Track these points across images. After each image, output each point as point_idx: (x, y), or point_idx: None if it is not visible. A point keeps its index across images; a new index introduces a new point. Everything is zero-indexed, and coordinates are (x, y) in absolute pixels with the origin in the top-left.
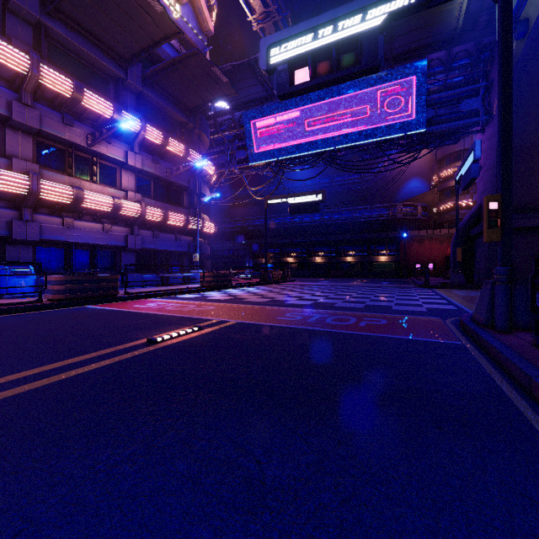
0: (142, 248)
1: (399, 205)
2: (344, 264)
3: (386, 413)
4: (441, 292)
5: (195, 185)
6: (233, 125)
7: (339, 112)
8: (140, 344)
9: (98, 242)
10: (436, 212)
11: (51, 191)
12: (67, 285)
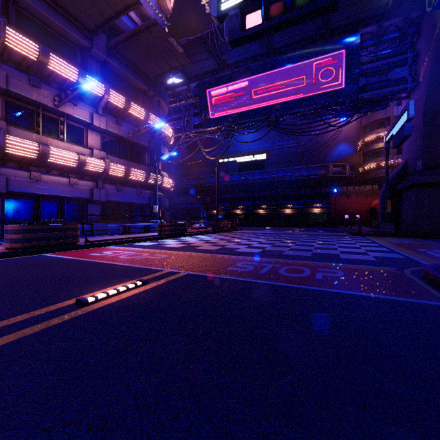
0: (107, 201)
1: (330, 165)
2: (283, 215)
3: None
4: (376, 240)
5: (155, 146)
6: (189, 94)
7: (282, 81)
8: (66, 307)
9: (64, 194)
10: (361, 171)
11: (17, 146)
12: (24, 234)
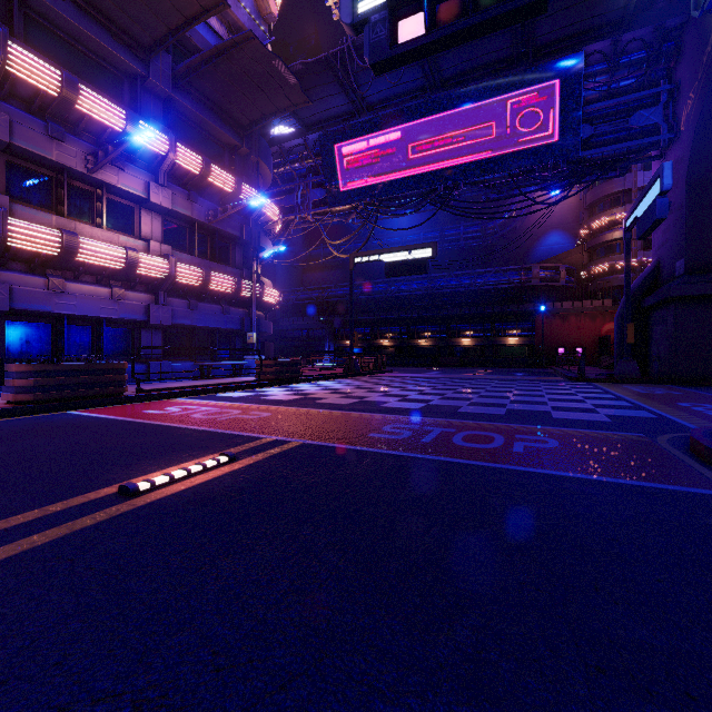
0: (173, 325)
1: (535, 268)
2: (459, 348)
3: None
4: (610, 388)
5: (251, 235)
6: (306, 153)
7: (456, 131)
8: (102, 499)
9: (103, 314)
10: (585, 277)
11: (26, 236)
12: (37, 379)
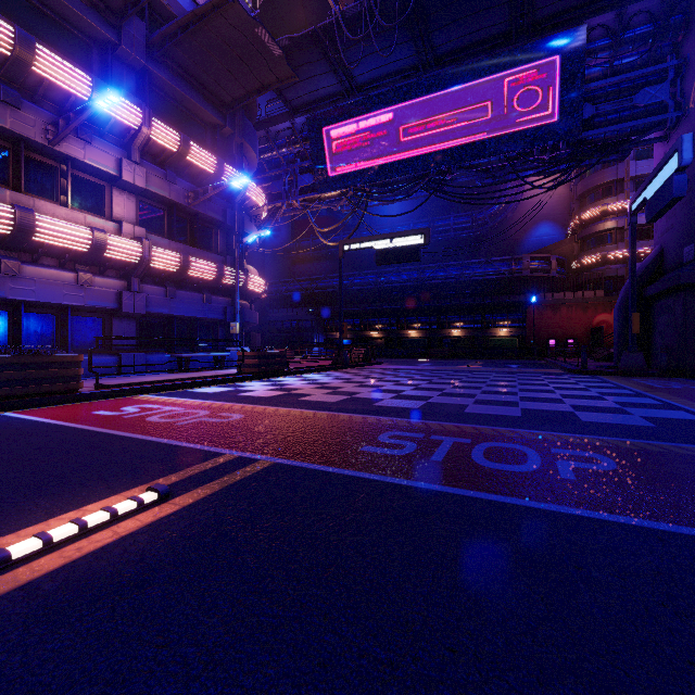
0: (148, 313)
1: (526, 258)
2: (449, 339)
3: None
4: (620, 382)
5: (235, 220)
6: (294, 137)
7: (450, 112)
8: None
9: (67, 301)
10: (576, 268)
11: None
12: None
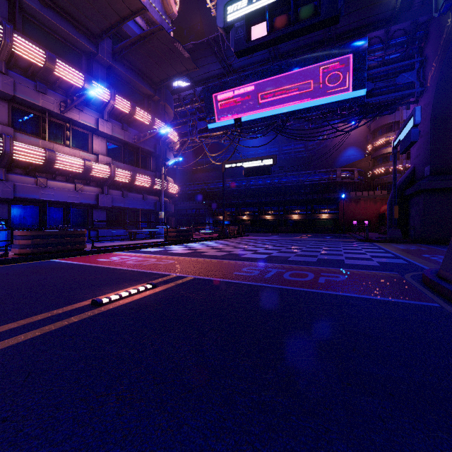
0: (112, 206)
1: (338, 170)
2: (291, 221)
3: (415, 450)
4: (383, 246)
5: (161, 151)
6: (195, 99)
7: (288, 86)
8: (82, 307)
9: (70, 200)
10: (370, 176)
11: (24, 152)
12: (33, 240)
